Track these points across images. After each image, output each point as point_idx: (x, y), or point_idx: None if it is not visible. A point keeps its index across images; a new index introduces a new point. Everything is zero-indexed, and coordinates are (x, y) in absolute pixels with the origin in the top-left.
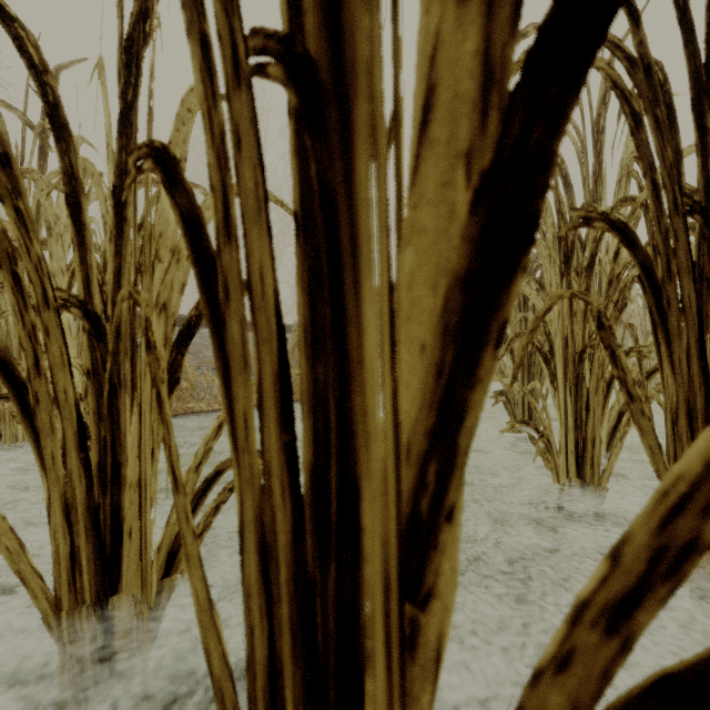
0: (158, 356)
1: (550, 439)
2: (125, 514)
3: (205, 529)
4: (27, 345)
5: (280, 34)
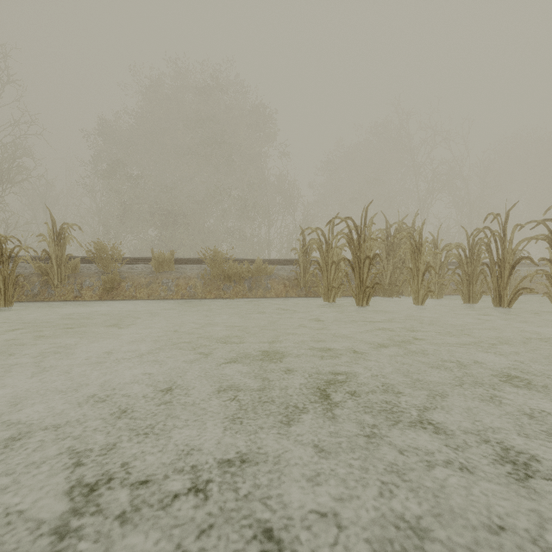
0: (485, 279)
1: (551, 295)
2: (471, 295)
3: (479, 299)
4: (462, 277)
5: (497, 262)
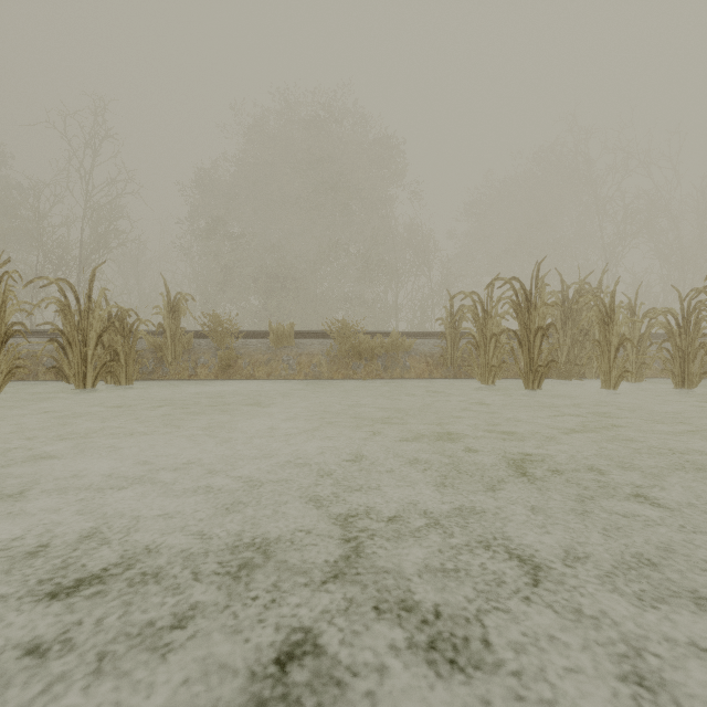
0: None
1: None
2: (686, 377)
3: (698, 383)
4: (673, 354)
5: None
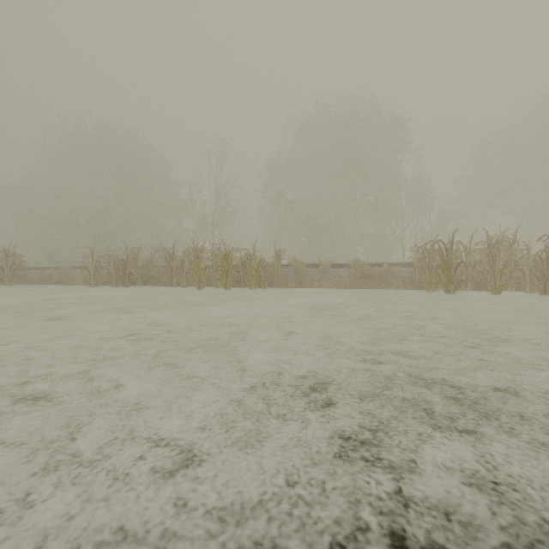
0: None
1: None
2: (546, 289)
3: None
4: (539, 277)
5: None
